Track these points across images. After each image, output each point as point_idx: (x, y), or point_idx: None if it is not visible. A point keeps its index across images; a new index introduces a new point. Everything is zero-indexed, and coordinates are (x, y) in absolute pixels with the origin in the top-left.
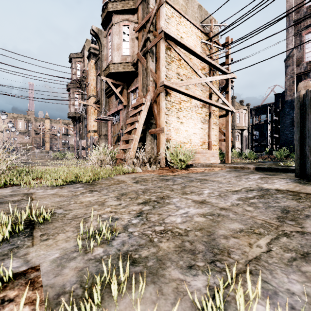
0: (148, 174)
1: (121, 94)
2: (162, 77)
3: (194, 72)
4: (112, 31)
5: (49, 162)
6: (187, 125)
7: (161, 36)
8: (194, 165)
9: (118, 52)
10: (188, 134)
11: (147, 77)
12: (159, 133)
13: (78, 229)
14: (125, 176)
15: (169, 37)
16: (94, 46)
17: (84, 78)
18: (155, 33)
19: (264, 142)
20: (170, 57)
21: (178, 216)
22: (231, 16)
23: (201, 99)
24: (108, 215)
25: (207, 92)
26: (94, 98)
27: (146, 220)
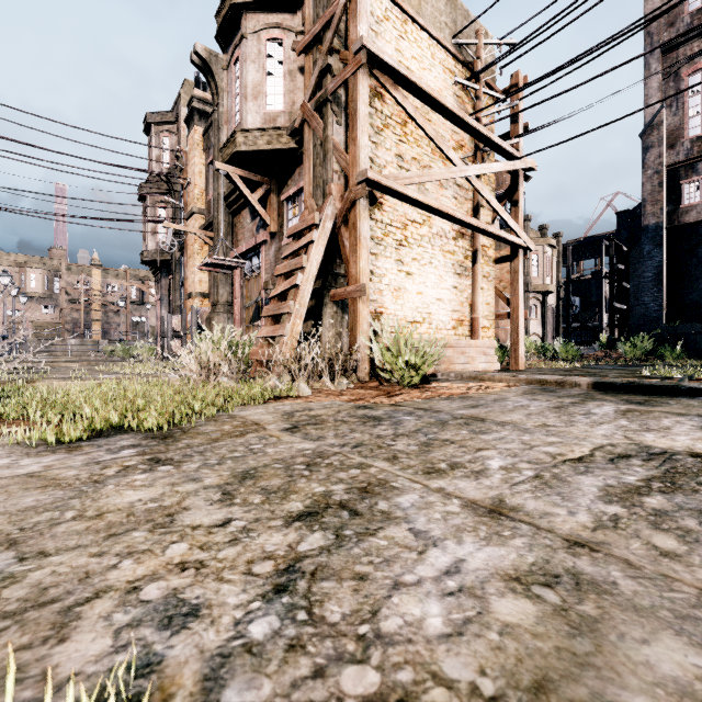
0: (328, 402)
1: (264, 206)
2: (362, 162)
3: (438, 154)
4: (241, 53)
5: (93, 368)
6: (421, 280)
7: (359, 61)
8: (440, 376)
9: (256, 104)
10: (424, 302)
11: (326, 162)
12: (354, 299)
13: (3, 692)
14: (267, 407)
15: (380, 64)
16: (202, 94)
17: (180, 170)
18: (345, 56)
19: (591, 322)
20: (382, 115)
21: (428, 593)
22: (525, 22)
23: (457, 217)
24: (166, 583)
25: (469, 203)
26: (202, 218)
27: (307, 618)
